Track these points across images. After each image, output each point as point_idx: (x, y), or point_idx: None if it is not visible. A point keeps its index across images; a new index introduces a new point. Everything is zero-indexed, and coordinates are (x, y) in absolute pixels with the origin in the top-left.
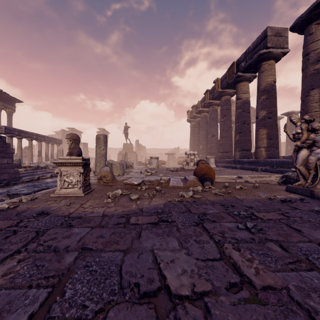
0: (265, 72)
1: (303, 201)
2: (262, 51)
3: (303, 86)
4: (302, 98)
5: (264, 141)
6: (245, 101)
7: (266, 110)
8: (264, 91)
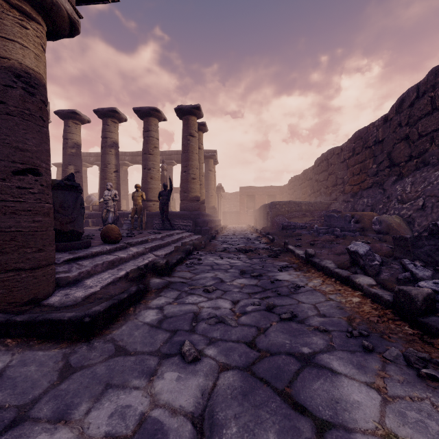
0: None
1: None
2: None
3: (64, 160)
4: (63, 168)
5: None
6: None
7: None
8: None
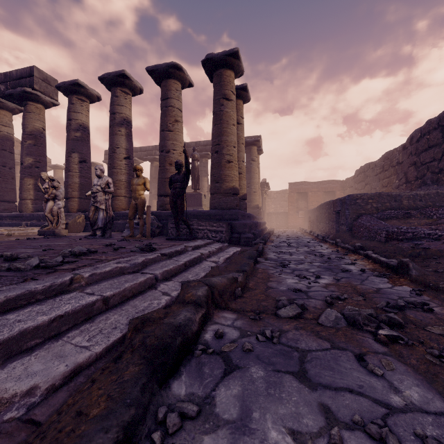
0: (32, 114)
1: (45, 238)
2: (28, 89)
3: (67, 146)
4: (66, 157)
5: (31, 193)
6: (7, 136)
7: (34, 157)
8: (31, 135)
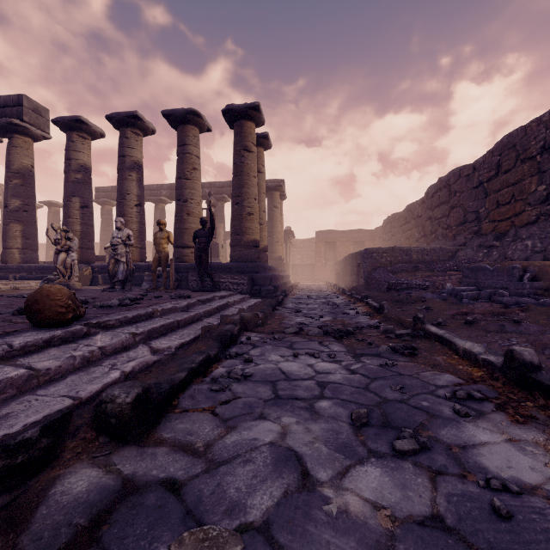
0: (19, 149)
1: None
2: (16, 121)
3: (66, 189)
4: (65, 202)
5: (19, 241)
6: None
7: (22, 200)
8: (18, 173)
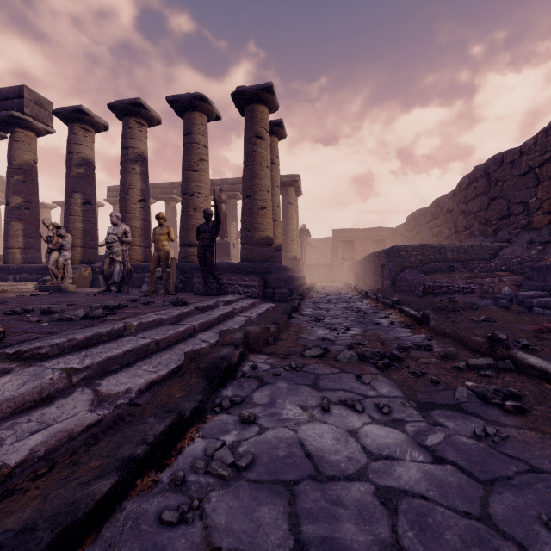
0: (21, 143)
1: (51, 294)
2: (17, 113)
3: (67, 185)
4: (66, 198)
5: (20, 240)
6: None
7: (23, 197)
8: (19, 169)
